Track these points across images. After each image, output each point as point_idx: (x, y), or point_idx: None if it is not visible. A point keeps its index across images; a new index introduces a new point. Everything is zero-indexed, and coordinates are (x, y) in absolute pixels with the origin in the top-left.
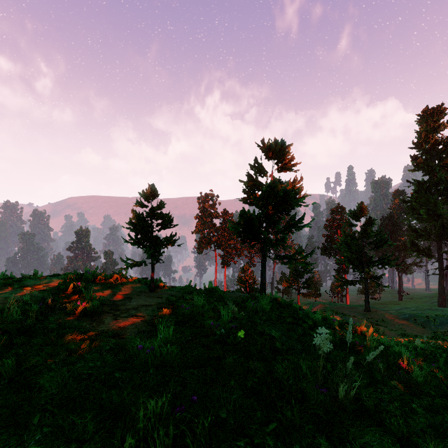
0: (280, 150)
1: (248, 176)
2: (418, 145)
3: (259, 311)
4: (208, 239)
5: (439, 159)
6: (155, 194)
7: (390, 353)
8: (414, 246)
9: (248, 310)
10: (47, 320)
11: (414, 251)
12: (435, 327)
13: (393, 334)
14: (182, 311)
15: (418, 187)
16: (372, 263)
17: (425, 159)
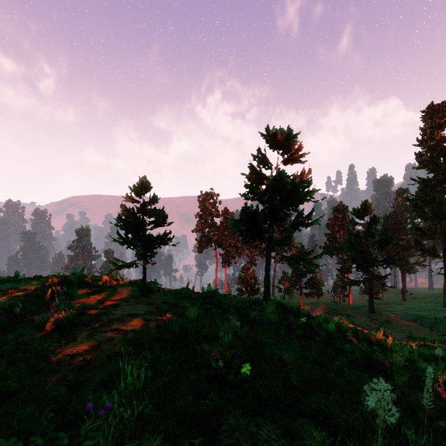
0: (286, 139)
1: (250, 167)
2: (422, 143)
3: (264, 322)
4: (209, 238)
5: (445, 156)
6: (147, 187)
7: (421, 374)
8: (418, 245)
9: (251, 320)
10: (7, 336)
11: (419, 250)
12: (444, 329)
13: (399, 337)
14: (171, 326)
15: (423, 185)
16: (377, 263)
17: (430, 157)
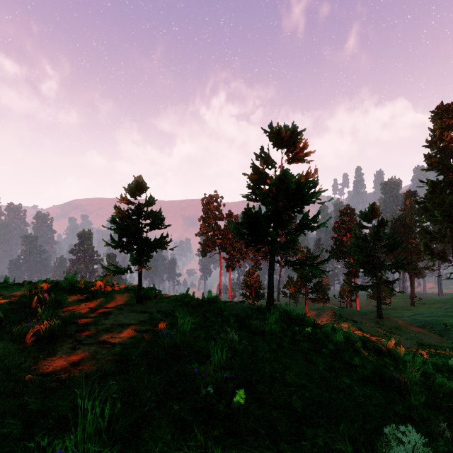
0: (291, 137)
1: (253, 167)
2: (432, 144)
3: (266, 333)
4: (213, 242)
5: None
6: (142, 188)
7: (438, 391)
8: (427, 249)
9: (252, 330)
10: None
11: (428, 255)
12: None
13: (409, 344)
14: (161, 339)
15: (432, 187)
16: (385, 267)
17: (439, 158)
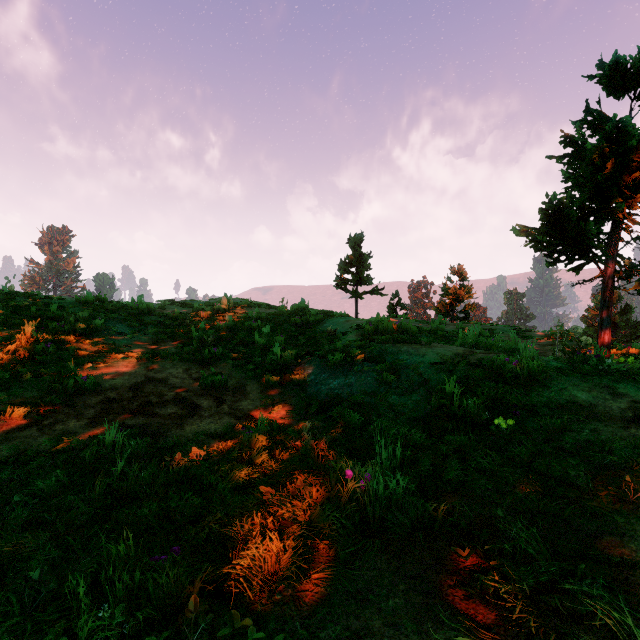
0: (460, 271)
1: (443, 284)
2: None
3: None
4: None
5: None
6: (398, 294)
7: None
8: None
9: None
10: None
11: None
12: None
13: None
14: None
15: None
16: None
17: None
